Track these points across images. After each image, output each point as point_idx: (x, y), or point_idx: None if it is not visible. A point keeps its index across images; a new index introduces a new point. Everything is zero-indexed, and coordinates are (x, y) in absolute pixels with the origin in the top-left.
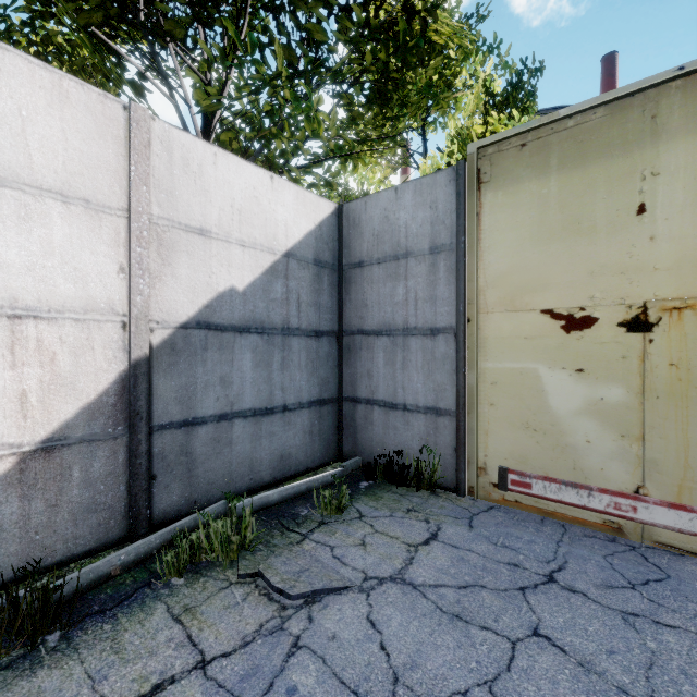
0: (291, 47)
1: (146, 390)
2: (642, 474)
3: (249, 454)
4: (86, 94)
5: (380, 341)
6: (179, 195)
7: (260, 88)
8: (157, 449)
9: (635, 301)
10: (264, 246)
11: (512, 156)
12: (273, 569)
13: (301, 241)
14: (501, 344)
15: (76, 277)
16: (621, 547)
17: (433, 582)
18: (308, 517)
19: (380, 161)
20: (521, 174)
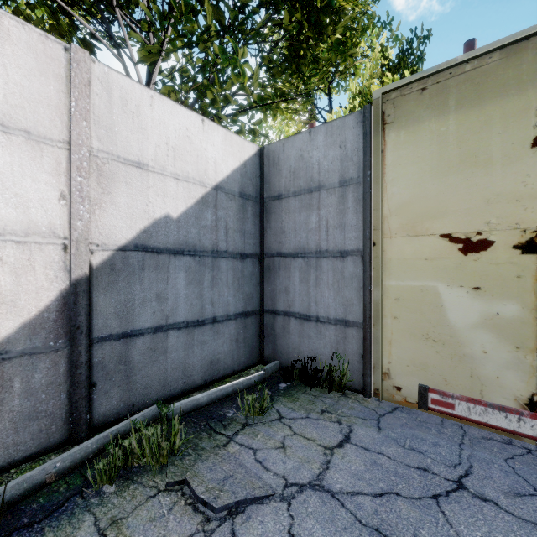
0: (219, 7)
1: (86, 306)
2: (536, 382)
3: (183, 361)
4: (27, 33)
5: (296, 262)
6: (118, 131)
7: (192, 42)
8: (97, 359)
9: (529, 225)
10: (195, 180)
11: (413, 99)
12: (199, 476)
13: (228, 176)
14: (403, 265)
15: (17, 202)
16: (518, 449)
17: (350, 489)
18: (234, 419)
19: (294, 118)
20: (421, 115)
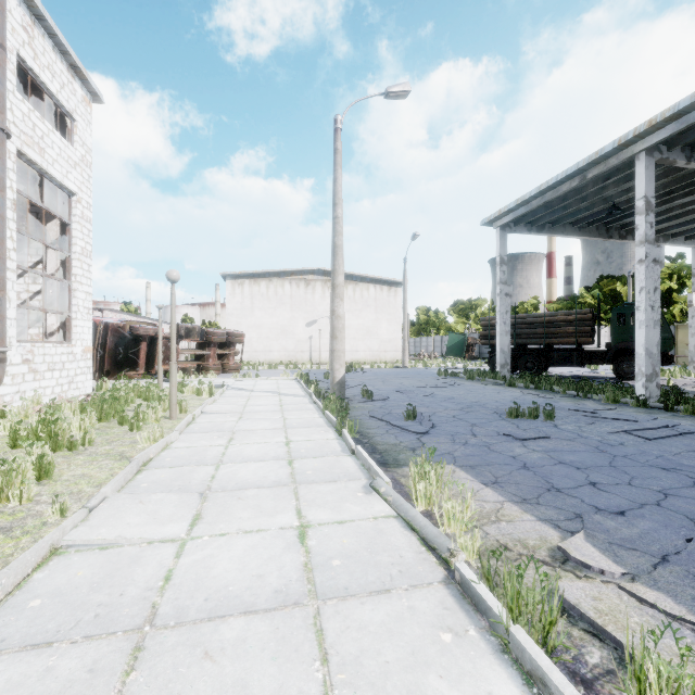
0: None
1: None
2: None
3: None
4: None
5: None
6: None
7: None
8: None
9: None
10: None
11: (681, 326)
12: None
13: None
14: (680, 347)
15: None
16: None
17: None
18: None
19: None
20: (682, 329)
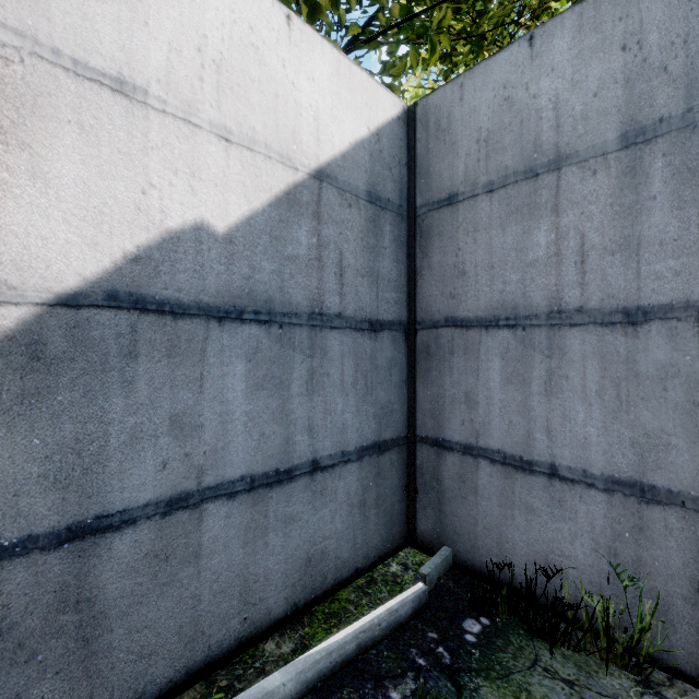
0: None
1: None
2: None
3: (241, 570)
4: None
5: (493, 338)
6: None
7: None
8: None
9: None
10: (272, 150)
11: None
12: None
13: (344, 154)
14: None
15: None
16: None
17: None
18: None
19: None
20: None
